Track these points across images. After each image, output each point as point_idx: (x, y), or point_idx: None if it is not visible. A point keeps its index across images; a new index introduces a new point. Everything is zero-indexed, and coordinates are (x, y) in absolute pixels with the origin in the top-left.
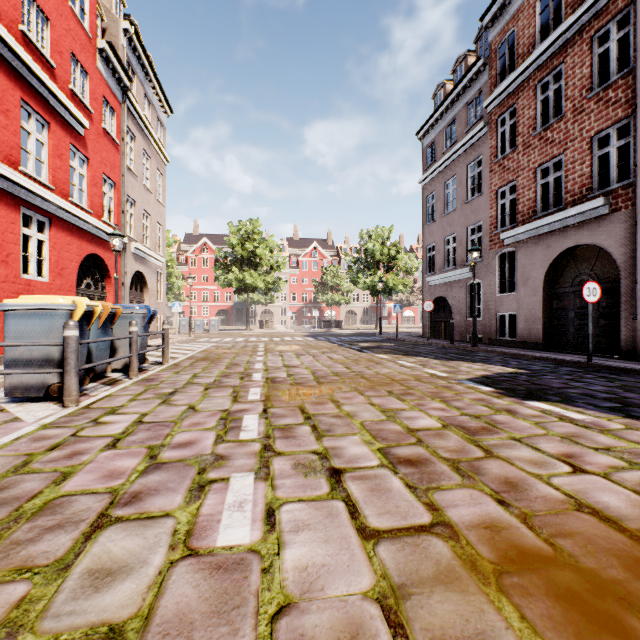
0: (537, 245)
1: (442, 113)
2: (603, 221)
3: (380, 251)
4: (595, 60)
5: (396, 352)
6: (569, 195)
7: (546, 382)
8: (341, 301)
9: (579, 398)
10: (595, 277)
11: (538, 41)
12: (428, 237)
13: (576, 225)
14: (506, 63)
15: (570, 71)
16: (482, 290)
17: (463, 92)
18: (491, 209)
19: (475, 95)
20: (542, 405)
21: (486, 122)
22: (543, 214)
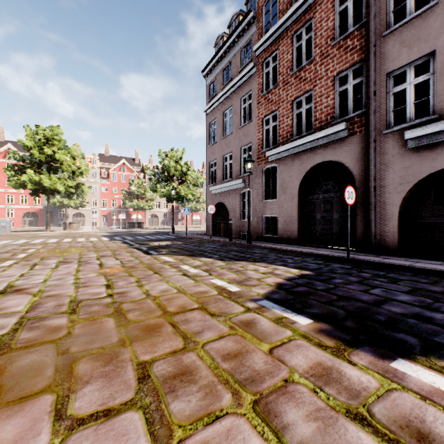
0: (294, 161)
1: (222, 56)
2: (343, 142)
3: (174, 167)
4: (337, 16)
5: (182, 252)
6: (318, 122)
7: (348, 292)
8: (145, 207)
9: (430, 331)
10: (336, 187)
11: (294, 0)
12: (211, 155)
13: (323, 145)
14: (270, 17)
15: (318, 24)
16: (252, 197)
17: (238, 40)
18: (259, 133)
19: (247, 42)
20: (432, 377)
21: (255, 63)
22: (298, 137)
